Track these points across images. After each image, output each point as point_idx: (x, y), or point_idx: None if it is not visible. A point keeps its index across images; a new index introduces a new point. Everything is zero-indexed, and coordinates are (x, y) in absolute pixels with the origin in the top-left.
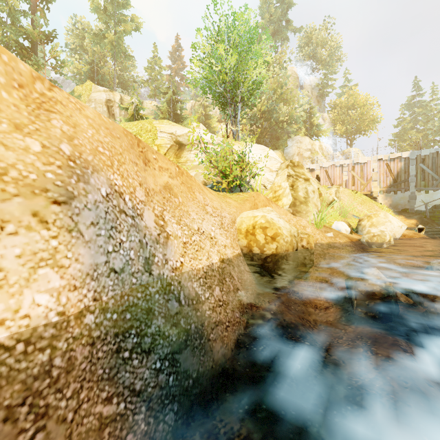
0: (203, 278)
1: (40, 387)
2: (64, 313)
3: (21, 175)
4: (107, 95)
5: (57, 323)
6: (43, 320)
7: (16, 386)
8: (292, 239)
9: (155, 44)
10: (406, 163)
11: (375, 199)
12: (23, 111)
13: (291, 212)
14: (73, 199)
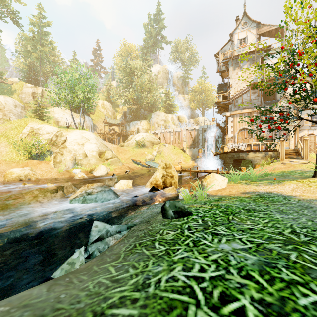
0: None
1: None
2: None
3: None
4: (33, 89)
5: None
6: None
7: None
8: (16, 177)
9: (74, 51)
10: (198, 132)
11: (185, 151)
12: None
13: (52, 166)
14: None
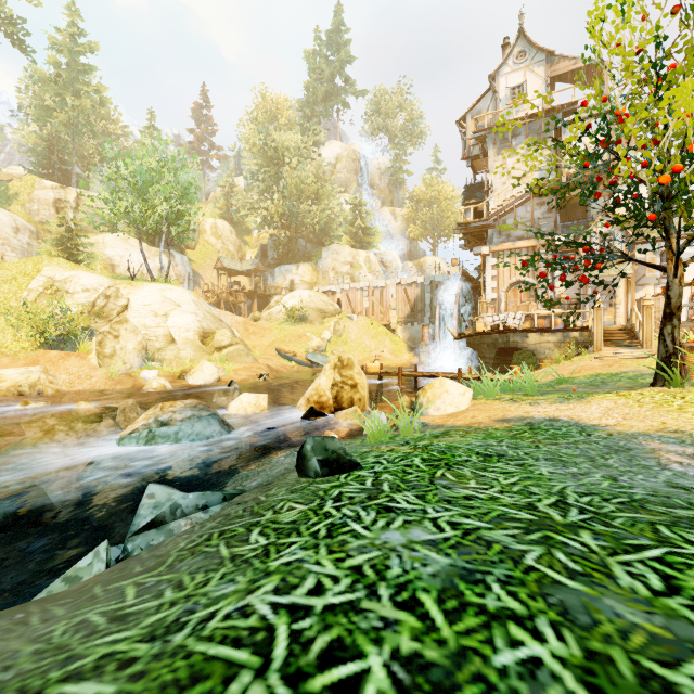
0: None
1: None
2: None
3: None
4: (56, 193)
5: None
6: None
7: None
8: (10, 389)
9: (151, 109)
10: (423, 290)
11: (394, 332)
12: None
13: (95, 364)
14: None
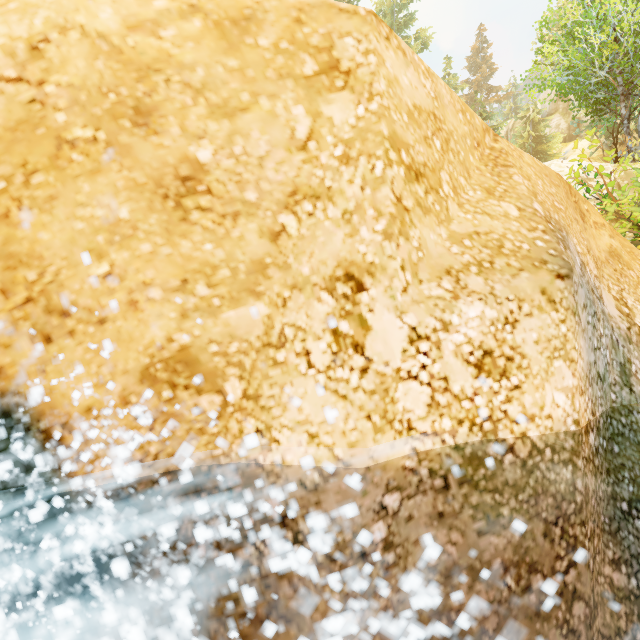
0: None
1: (567, 510)
2: (578, 422)
3: (515, 246)
4: None
5: (574, 434)
6: (562, 425)
7: (548, 498)
8: None
9: (446, 57)
10: None
11: None
12: (485, 172)
13: None
14: (572, 272)
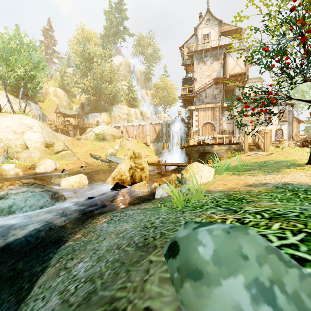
0: None
1: None
2: None
3: None
4: None
5: None
6: None
7: None
8: None
9: (17, 24)
10: (162, 127)
11: (148, 146)
12: None
13: None
14: None
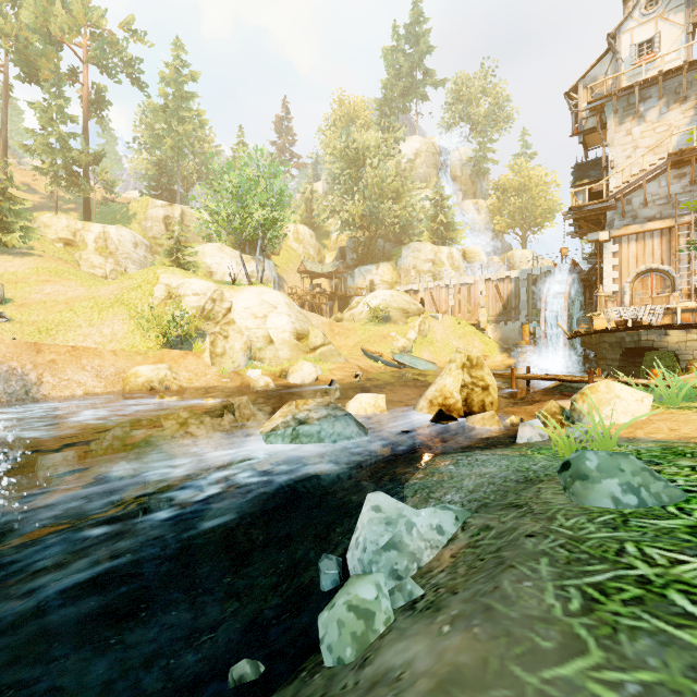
0: (64, 400)
1: None
2: None
3: None
4: (165, 210)
5: None
6: None
7: None
8: (144, 384)
9: (240, 126)
10: (517, 285)
11: (483, 331)
12: None
13: (208, 363)
14: None
